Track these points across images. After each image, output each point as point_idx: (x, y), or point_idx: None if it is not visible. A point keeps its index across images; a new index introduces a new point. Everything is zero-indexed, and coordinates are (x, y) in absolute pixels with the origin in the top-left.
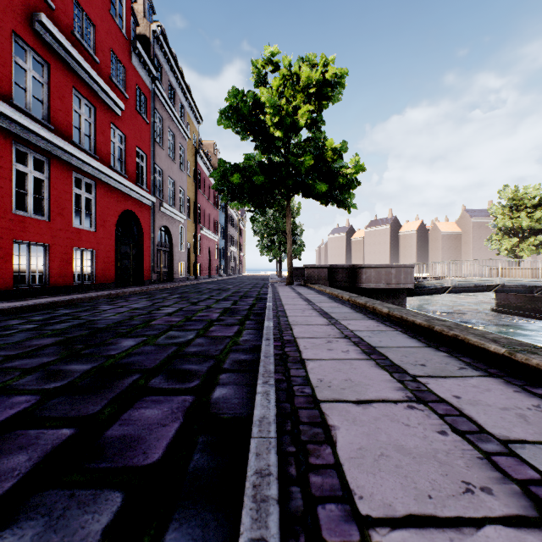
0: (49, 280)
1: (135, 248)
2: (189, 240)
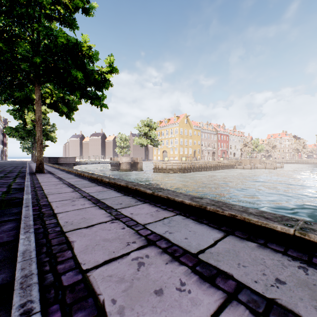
0: None
1: None
2: None
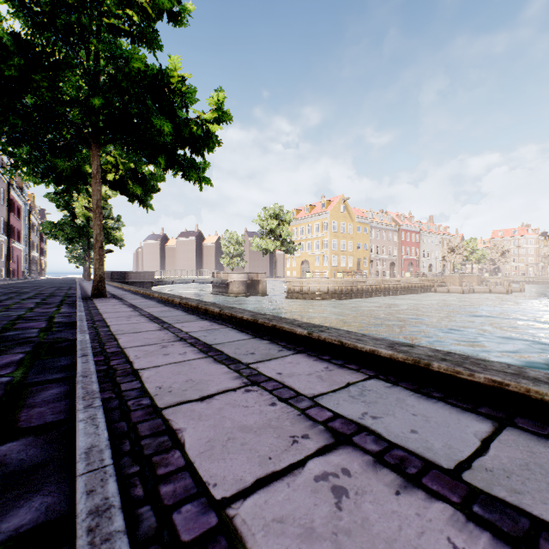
0: None
1: None
2: (5, 251)
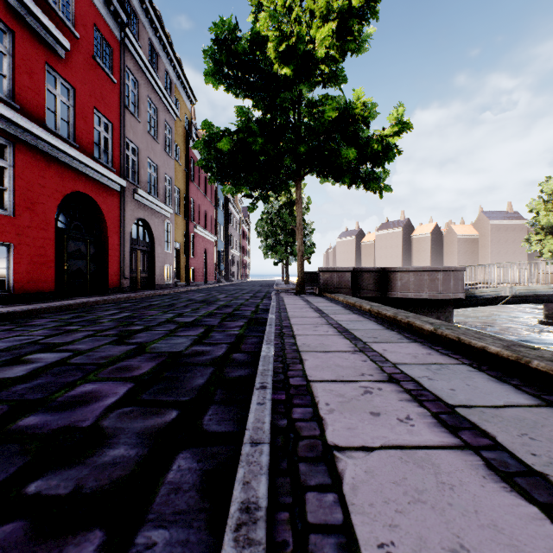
0: None
1: (94, 245)
2: (178, 239)
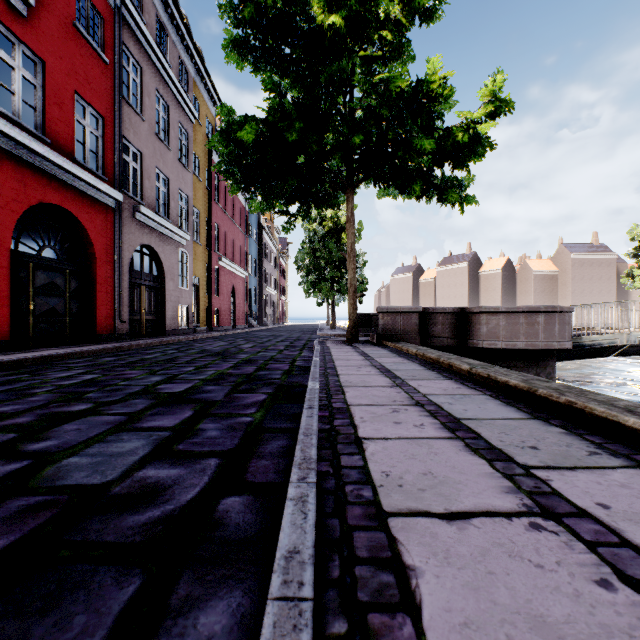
0: None
1: (76, 278)
2: (198, 273)
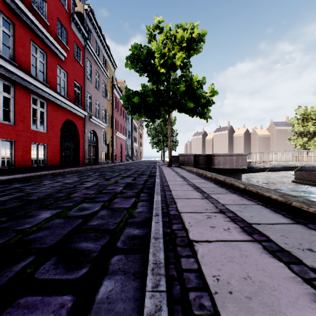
0: (14, 164)
1: (73, 143)
2: (108, 139)
